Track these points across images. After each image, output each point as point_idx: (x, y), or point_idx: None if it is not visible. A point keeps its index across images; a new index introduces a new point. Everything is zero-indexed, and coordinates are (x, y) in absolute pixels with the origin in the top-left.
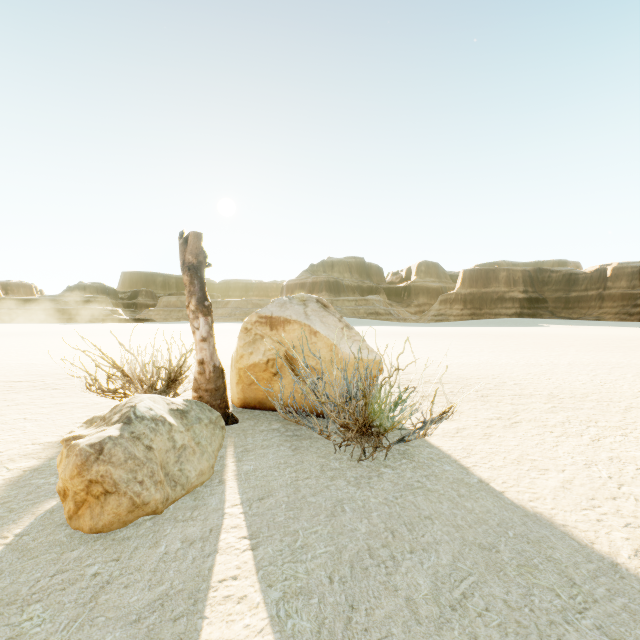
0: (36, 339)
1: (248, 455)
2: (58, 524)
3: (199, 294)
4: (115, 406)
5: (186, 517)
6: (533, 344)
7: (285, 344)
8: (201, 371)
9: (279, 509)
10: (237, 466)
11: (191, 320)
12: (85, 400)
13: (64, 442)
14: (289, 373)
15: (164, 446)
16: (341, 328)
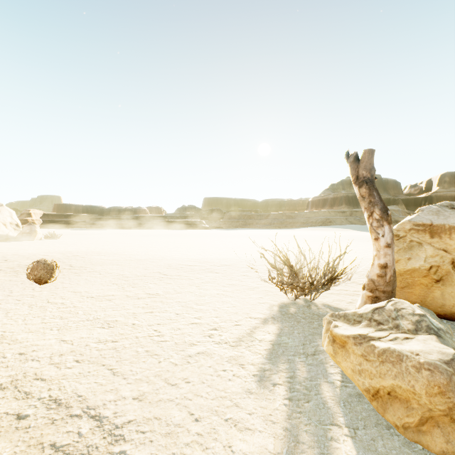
0: (172, 238)
1: None
2: (373, 423)
3: (380, 204)
4: (378, 308)
5: None
6: None
7: (451, 252)
8: (381, 274)
9: None
10: None
11: (374, 228)
12: (244, 283)
13: (350, 339)
14: None
15: None
16: None
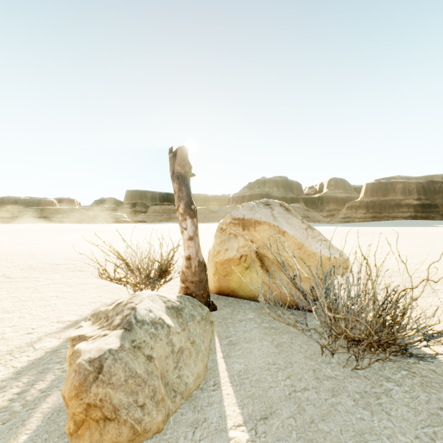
0: (75, 234)
1: (235, 349)
2: (61, 432)
3: (186, 199)
4: (117, 304)
5: (188, 439)
6: (440, 241)
7: (256, 242)
8: (188, 265)
9: (290, 440)
10: (227, 363)
11: (180, 221)
12: (100, 281)
13: (70, 341)
14: (259, 267)
15: (163, 352)
16: (305, 228)
